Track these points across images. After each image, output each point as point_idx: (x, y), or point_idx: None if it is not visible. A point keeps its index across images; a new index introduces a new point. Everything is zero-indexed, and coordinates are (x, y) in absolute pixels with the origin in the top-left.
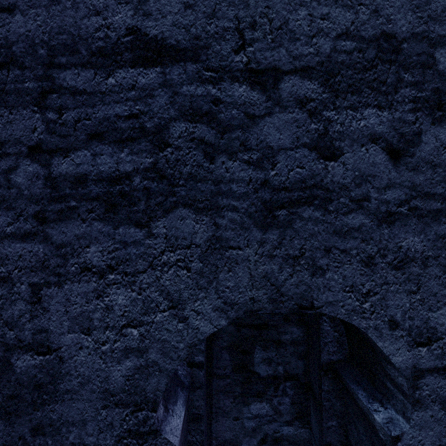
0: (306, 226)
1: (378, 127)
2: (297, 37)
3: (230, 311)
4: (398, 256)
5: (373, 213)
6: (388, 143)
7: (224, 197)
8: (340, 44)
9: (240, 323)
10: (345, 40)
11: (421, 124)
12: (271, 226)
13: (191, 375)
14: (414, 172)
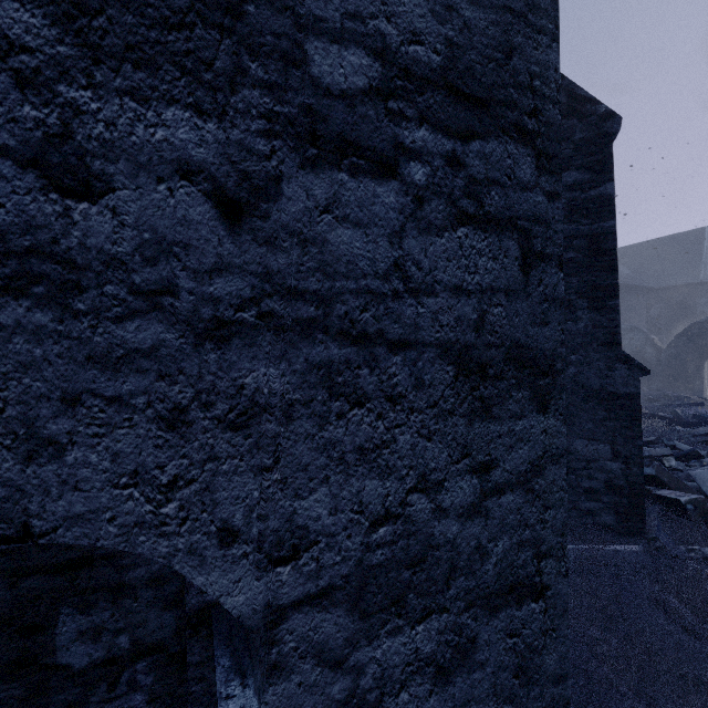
0: (10, 346)
1: (195, 150)
2: None
3: None
4: (238, 405)
5: (186, 321)
6: (218, 185)
7: None
8: None
9: (16, 568)
10: None
11: (281, 162)
12: None
13: None
14: (270, 248)
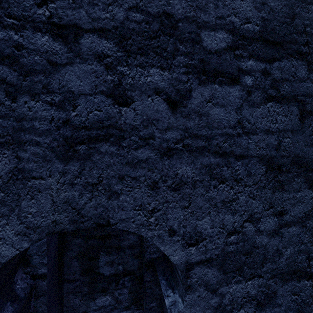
0: (104, 159)
1: (160, 83)
2: (96, 2)
3: (32, 234)
4: (175, 181)
5: (157, 148)
6: (168, 96)
7: (26, 133)
8: (131, 14)
9: (87, 235)
10: (136, 12)
11: (191, 84)
12: (72, 159)
13: (31, 287)
14: (187, 119)
